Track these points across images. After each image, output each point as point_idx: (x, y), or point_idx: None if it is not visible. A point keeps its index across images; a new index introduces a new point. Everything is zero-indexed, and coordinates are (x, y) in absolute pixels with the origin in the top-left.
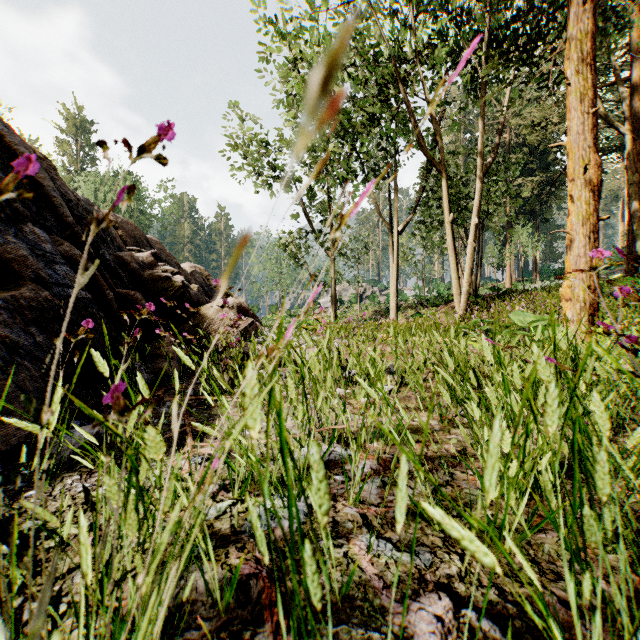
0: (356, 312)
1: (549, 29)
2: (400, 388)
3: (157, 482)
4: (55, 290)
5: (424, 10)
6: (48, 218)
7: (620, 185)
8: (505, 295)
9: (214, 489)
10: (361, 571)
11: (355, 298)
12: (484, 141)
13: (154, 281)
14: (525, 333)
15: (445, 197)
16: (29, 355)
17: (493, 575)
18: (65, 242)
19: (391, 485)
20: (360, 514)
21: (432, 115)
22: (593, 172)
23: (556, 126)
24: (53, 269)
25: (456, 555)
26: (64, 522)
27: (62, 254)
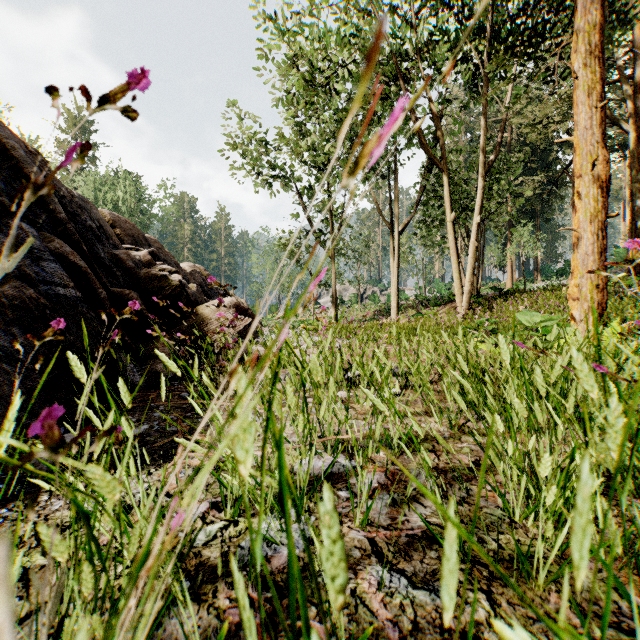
0: (357, 312)
1: (554, 23)
2: (405, 391)
3: (117, 526)
4: (42, 288)
5: (425, 7)
6: (39, 214)
7: (621, 185)
8: (507, 295)
9: (204, 508)
10: (372, 615)
11: (355, 298)
12: (486, 139)
13: (150, 280)
14: (533, 333)
15: (447, 196)
16: (10, 357)
17: (527, 619)
18: (56, 239)
19: (401, 503)
20: (368, 540)
21: (434, 113)
22: (601, 168)
23: (558, 125)
24: (40, 266)
25: (482, 593)
26: (32, 549)
27: (52, 251)
